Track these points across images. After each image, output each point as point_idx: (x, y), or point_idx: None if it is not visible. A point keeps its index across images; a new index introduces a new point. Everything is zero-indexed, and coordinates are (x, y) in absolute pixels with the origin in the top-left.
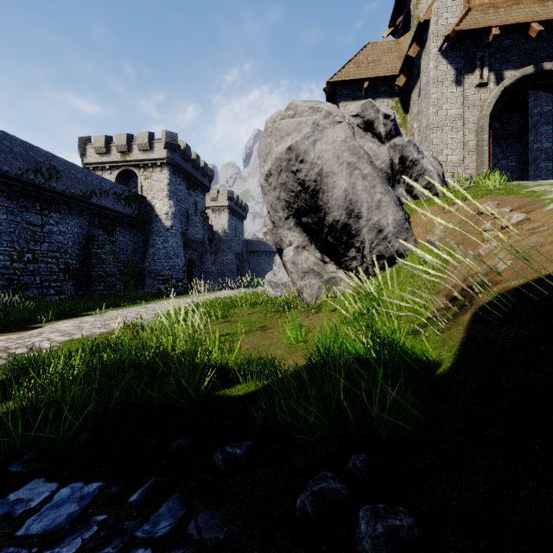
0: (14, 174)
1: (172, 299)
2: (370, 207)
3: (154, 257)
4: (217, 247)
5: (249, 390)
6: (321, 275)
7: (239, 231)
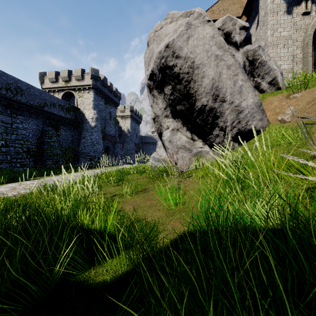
0: None
1: (92, 169)
2: (233, 92)
3: (84, 145)
4: (124, 139)
5: (119, 272)
6: (191, 149)
7: (137, 130)
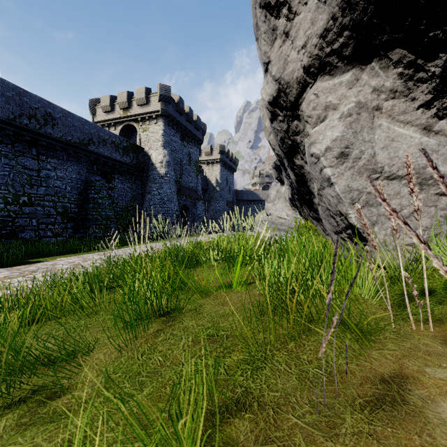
0: (6, 117)
1: (153, 242)
2: None
3: (150, 203)
4: (210, 196)
5: None
6: None
7: (230, 181)
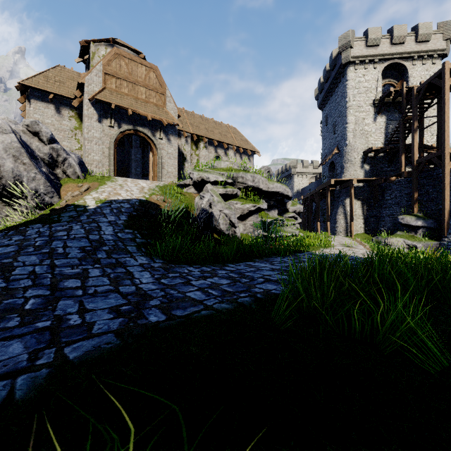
0: None
1: None
2: (29, 179)
3: None
4: None
5: None
6: (1, 213)
7: None
